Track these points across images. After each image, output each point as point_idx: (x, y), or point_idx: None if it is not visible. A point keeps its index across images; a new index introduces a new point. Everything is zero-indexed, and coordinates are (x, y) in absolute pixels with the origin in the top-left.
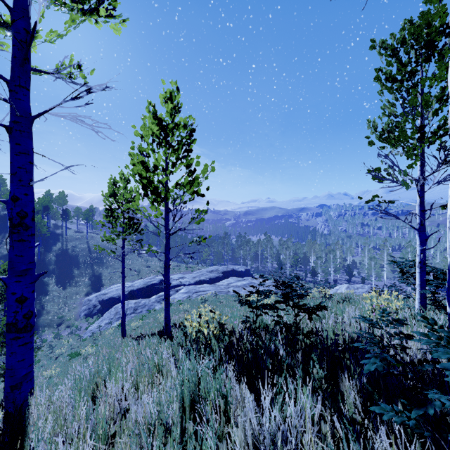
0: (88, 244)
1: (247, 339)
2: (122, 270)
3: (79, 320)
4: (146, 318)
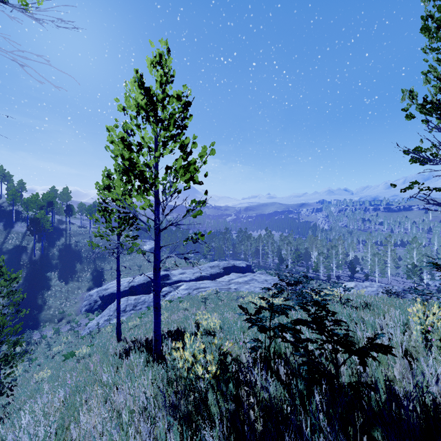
0: (91, 239)
1: (261, 384)
2: (117, 268)
3: (80, 316)
4: (145, 316)
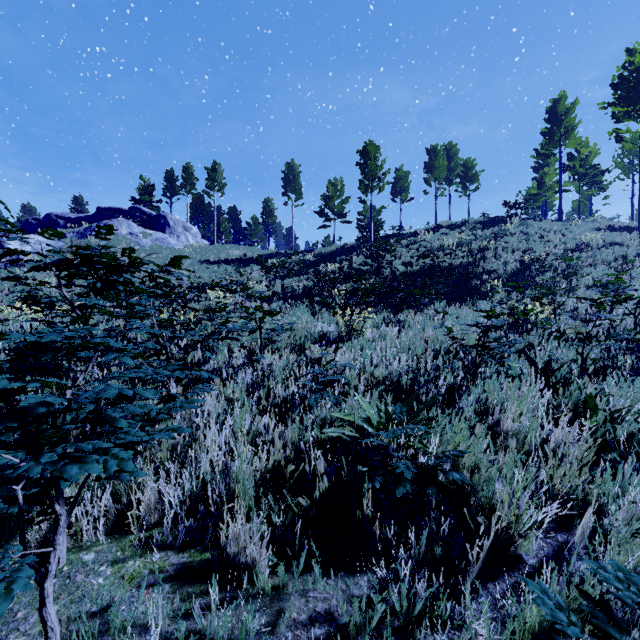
0: None
1: None
2: None
3: None
4: None
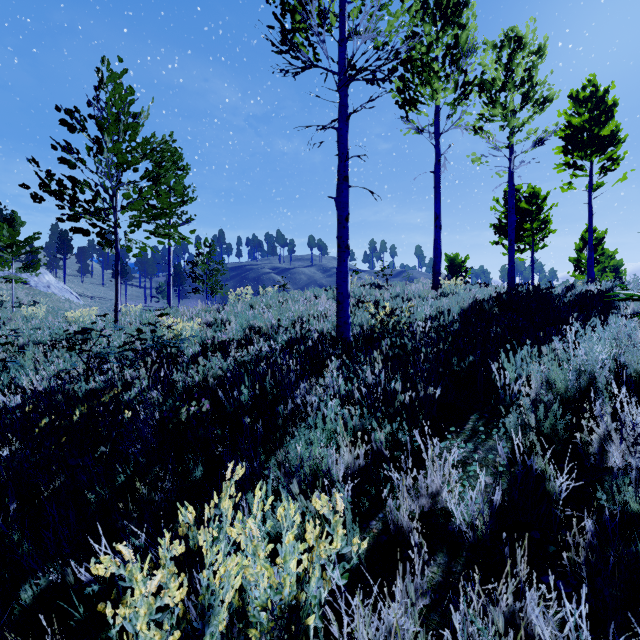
0: None
1: None
2: None
3: None
4: None
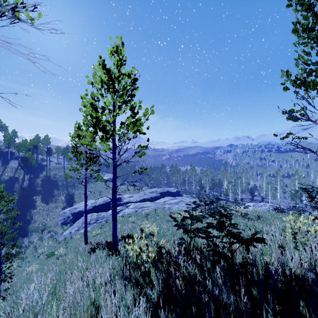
0: (64, 172)
1: (184, 265)
2: (85, 192)
3: (57, 227)
4: (104, 227)
